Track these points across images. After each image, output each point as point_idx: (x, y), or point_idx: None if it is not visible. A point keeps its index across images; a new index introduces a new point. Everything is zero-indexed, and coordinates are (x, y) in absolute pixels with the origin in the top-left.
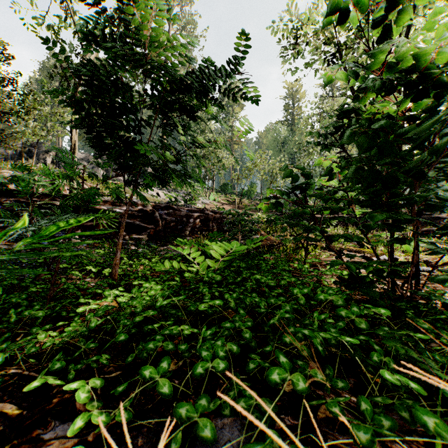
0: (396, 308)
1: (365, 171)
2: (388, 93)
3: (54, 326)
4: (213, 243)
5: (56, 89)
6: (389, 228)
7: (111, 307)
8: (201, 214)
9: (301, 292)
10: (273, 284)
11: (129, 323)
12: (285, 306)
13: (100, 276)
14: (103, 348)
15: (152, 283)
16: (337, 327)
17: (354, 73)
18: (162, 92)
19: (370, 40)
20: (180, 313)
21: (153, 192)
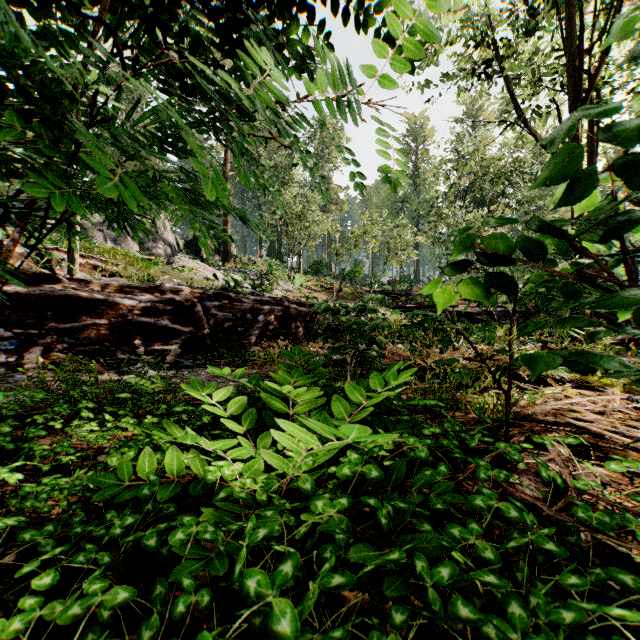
0: None
1: None
2: None
3: None
4: (285, 387)
5: None
6: None
7: None
8: (277, 307)
9: None
10: None
11: None
12: None
13: None
14: None
15: None
16: None
17: None
18: None
19: (549, 29)
20: None
21: (208, 273)
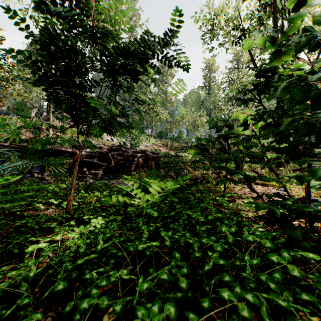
0: (319, 249)
1: (300, 123)
2: (311, 51)
3: (7, 262)
4: (151, 180)
5: (11, 50)
6: (319, 178)
7: (57, 247)
8: (143, 154)
9: (229, 231)
10: (202, 220)
11: (71, 267)
12: (216, 246)
13: (60, 207)
14: (42, 298)
15: (99, 218)
16: (274, 279)
17: (272, 38)
18: (109, 57)
19: (267, 26)
20: (120, 254)
21: (108, 138)
